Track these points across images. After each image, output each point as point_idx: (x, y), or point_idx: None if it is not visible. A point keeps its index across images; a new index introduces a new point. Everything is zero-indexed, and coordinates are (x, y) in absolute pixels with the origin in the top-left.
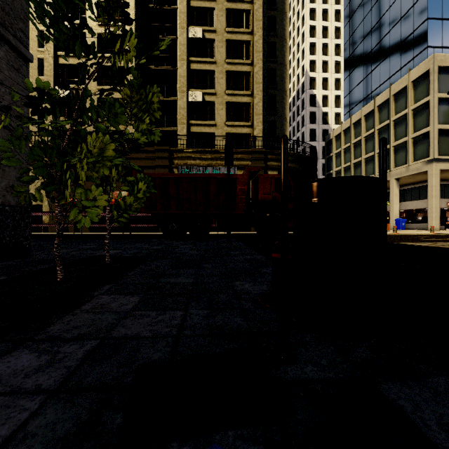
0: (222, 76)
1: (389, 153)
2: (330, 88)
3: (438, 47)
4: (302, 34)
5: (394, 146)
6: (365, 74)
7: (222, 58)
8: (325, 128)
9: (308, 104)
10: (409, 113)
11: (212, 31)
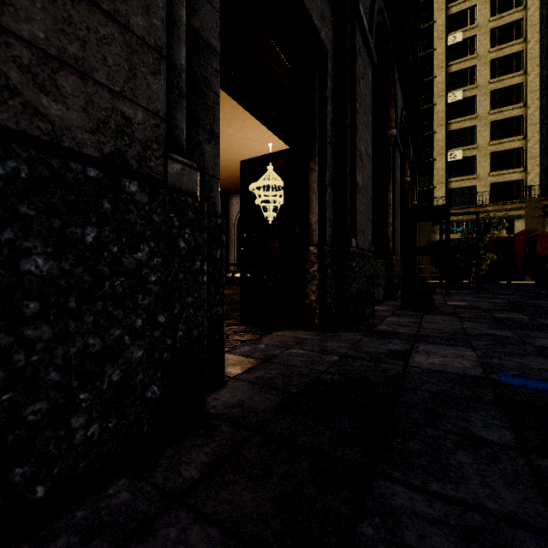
0: (485, 129)
1: None
2: None
3: None
4: None
5: None
6: None
7: (485, 111)
8: None
9: None
10: None
11: (473, 89)
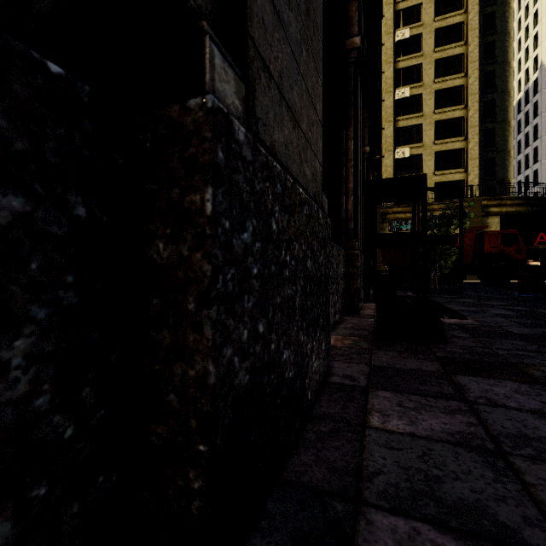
0: (430, 128)
1: None
2: None
3: None
4: (533, 14)
5: None
6: None
7: (430, 110)
8: None
9: (544, 108)
10: None
11: (419, 87)
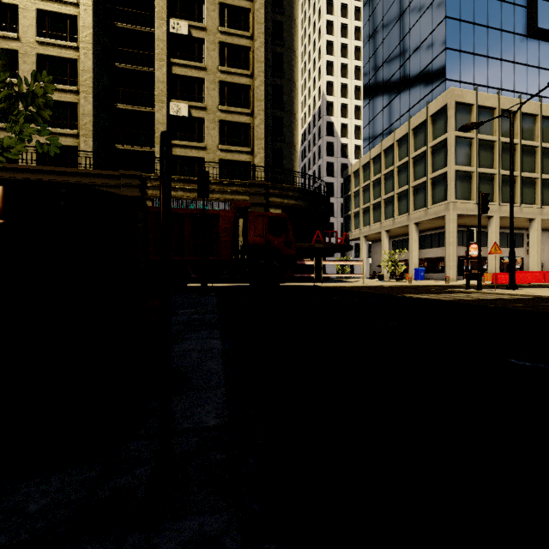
0: (214, 87)
1: (408, 194)
2: (349, 116)
3: (456, 81)
4: (318, 50)
5: (413, 186)
6: (385, 103)
7: (214, 64)
8: (344, 162)
9: (325, 132)
10: (427, 150)
11: (201, 29)
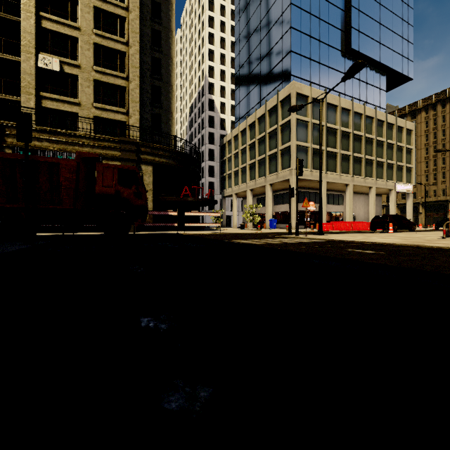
0: (89, 48)
1: (265, 161)
2: (227, 97)
3: (298, 77)
4: (202, 38)
5: (269, 155)
6: (250, 88)
7: (89, 26)
8: (222, 133)
9: (207, 107)
10: (278, 128)
11: None
